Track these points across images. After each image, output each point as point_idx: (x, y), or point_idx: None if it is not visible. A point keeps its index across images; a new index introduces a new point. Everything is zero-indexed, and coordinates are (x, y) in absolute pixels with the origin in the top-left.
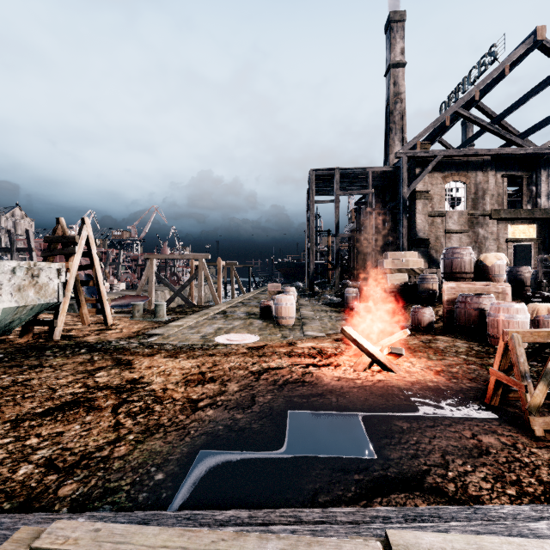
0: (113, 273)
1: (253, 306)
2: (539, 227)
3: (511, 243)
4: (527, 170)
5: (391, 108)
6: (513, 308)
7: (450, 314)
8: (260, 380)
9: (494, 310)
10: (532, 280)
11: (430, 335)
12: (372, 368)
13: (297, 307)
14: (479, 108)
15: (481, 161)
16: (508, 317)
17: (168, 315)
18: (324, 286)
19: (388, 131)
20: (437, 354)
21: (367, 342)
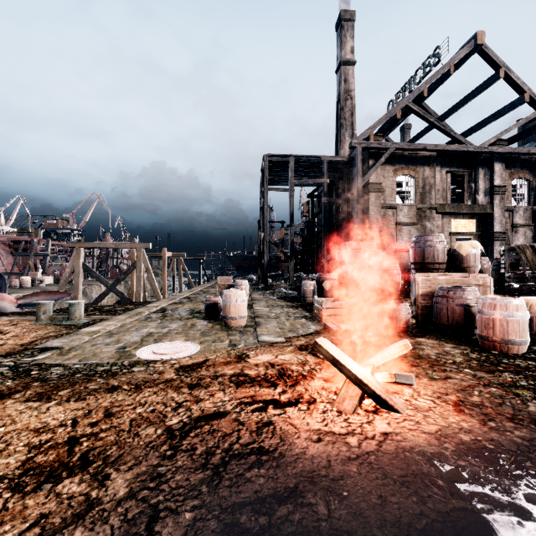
0: (41, 265)
1: (200, 302)
2: (477, 222)
3: (454, 237)
4: (467, 168)
5: (342, 104)
6: (512, 305)
7: (425, 310)
8: (180, 453)
9: (489, 307)
10: (493, 271)
11: (410, 337)
12: (363, 403)
13: (250, 302)
14: (423, 109)
15: (428, 156)
16: (507, 315)
17: (88, 316)
18: (278, 279)
19: (339, 126)
20: (436, 368)
21: (352, 362)
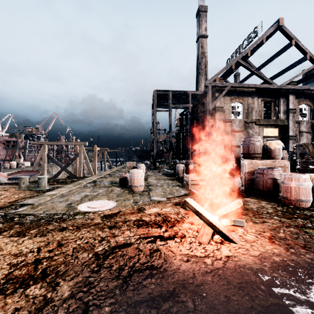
0: (22, 155)
1: (116, 176)
2: (279, 129)
3: (266, 138)
4: (273, 98)
5: (200, 61)
6: (302, 178)
7: (250, 181)
8: (103, 269)
9: (288, 179)
10: (289, 158)
11: (240, 197)
12: (214, 238)
13: (146, 177)
14: (247, 63)
15: (250, 91)
16: (299, 184)
17: (49, 185)
18: (162, 163)
19: (198, 73)
20: (257, 216)
21: (207, 212)
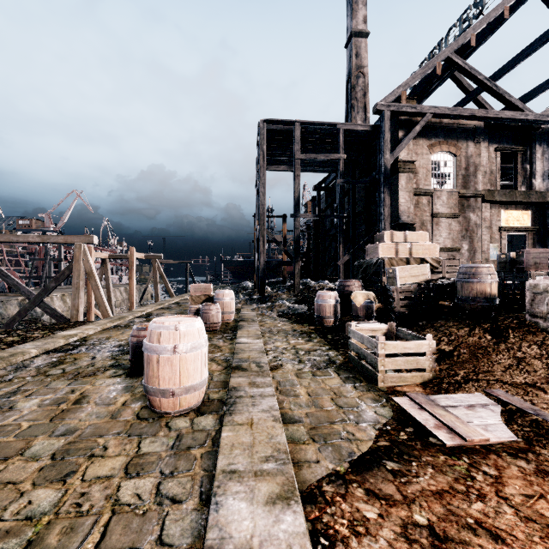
0: None
1: None
2: (533, 214)
3: (505, 232)
4: (521, 144)
5: (353, 82)
6: None
7: None
8: None
9: None
10: None
11: None
12: None
13: (236, 323)
14: (455, 79)
15: (473, 128)
16: None
17: None
18: (278, 287)
19: (350, 108)
20: None
21: None
